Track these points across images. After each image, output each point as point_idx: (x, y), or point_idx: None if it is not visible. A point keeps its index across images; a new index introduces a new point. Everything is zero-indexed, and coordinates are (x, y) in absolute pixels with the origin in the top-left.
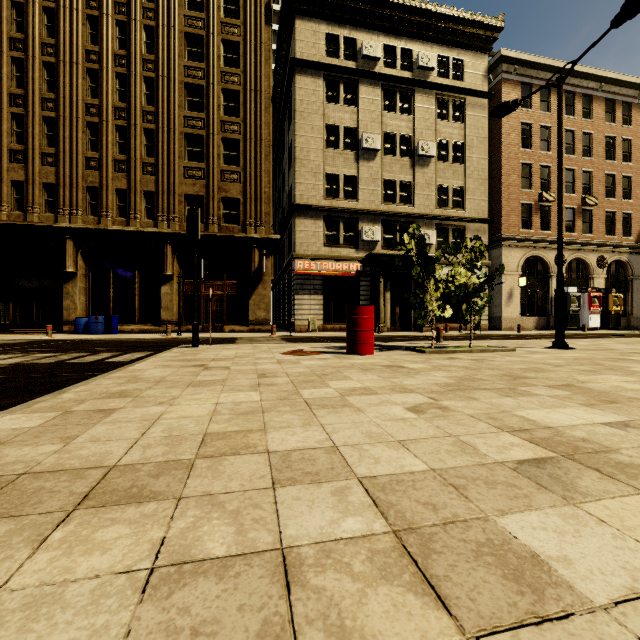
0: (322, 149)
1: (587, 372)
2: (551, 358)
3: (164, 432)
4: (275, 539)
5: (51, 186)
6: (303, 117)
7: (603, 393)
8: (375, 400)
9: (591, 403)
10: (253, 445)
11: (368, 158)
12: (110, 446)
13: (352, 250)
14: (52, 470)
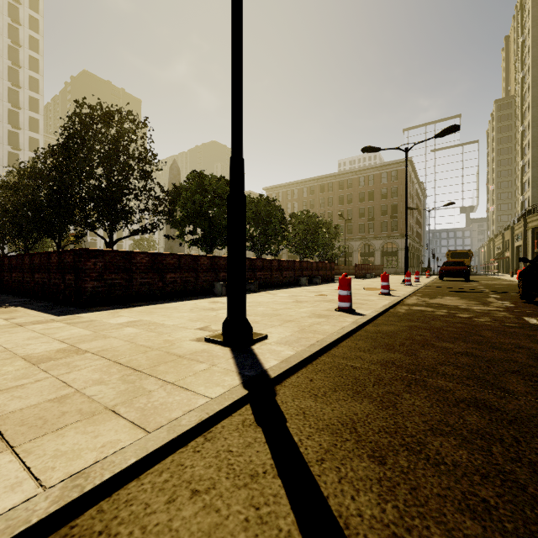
0: None
1: None
2: None
3: (35, 376)
4: (143, 331)
5: None
6: None
7: None
8: None
9: None
10: (62, 350)
11: None
12: (80, 375)
13: None
14: (129, 368)
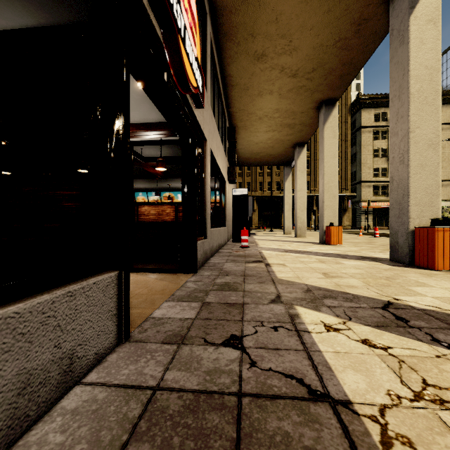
0: (372, 158)
1: None
2: None
3: None
4: None
5: (277, 182)
6: (364, 147)
7: None
8: None
9: None
10: None
11: None
12: None
13: (385, 197)
14: None
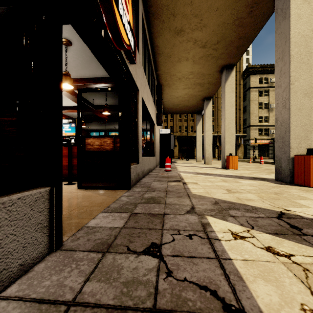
0: (258, 109)
1: None
2: None
3: None
4: None
5: (192, 126)
6: (252, 102)
7: None
8: None
9: None
10: None
11: (272, 110)
12: None
13: (267, 136)
14: None
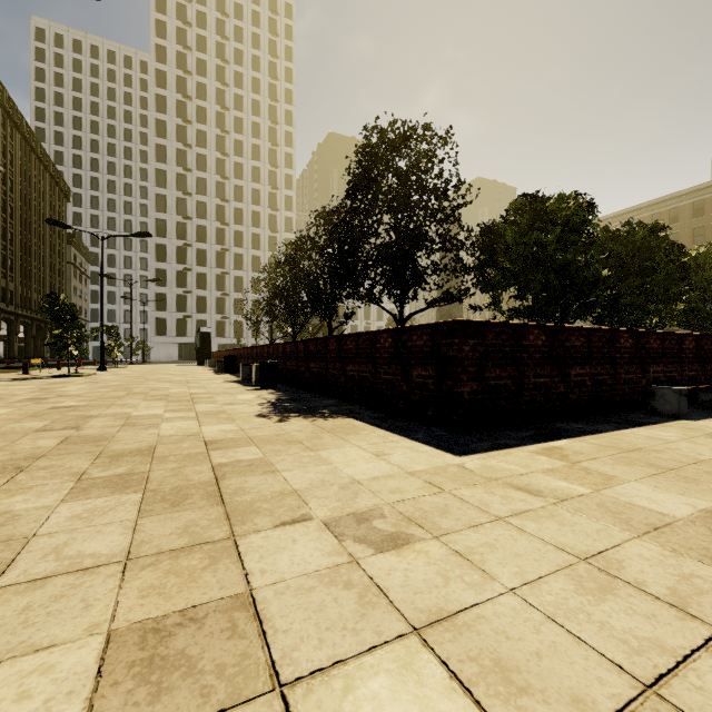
0: None
1: (138, 426)
2: (2, 421)
3: None
4: None
5: None
6: None
7: (256, 438)
8: (326, 595)
9: (302, 447)
10: None
11: None
12: None
13: None
14: None
